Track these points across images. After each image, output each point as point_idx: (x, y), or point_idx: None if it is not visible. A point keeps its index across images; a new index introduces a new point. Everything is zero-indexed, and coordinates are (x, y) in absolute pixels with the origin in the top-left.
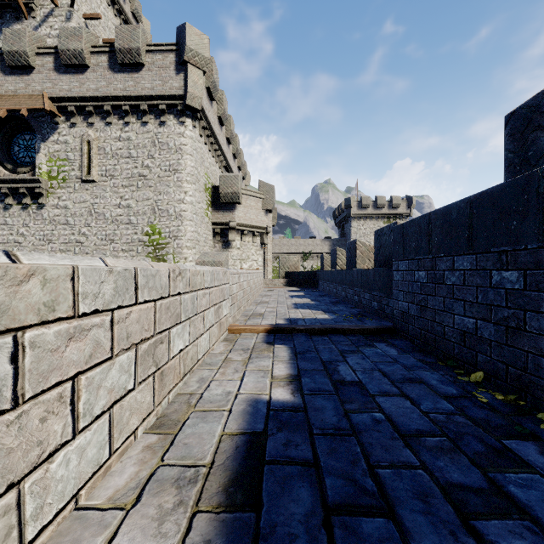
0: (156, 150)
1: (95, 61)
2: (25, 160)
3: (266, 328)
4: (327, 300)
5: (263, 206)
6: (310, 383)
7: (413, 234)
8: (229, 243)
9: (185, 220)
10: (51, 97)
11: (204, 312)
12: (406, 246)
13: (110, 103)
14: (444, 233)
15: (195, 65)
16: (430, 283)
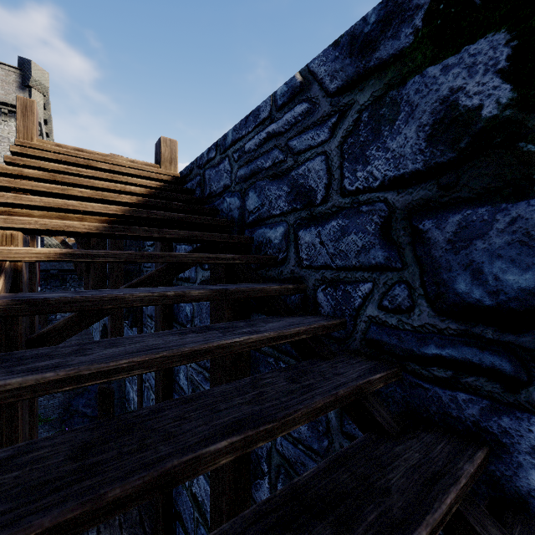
0: None
1: None
2: None
3: None
4: None
5: None
6: None
7: None
8: None
9: None
10: None
11: None
12: None
13: None
14: None
15: (37, 90)
16: None
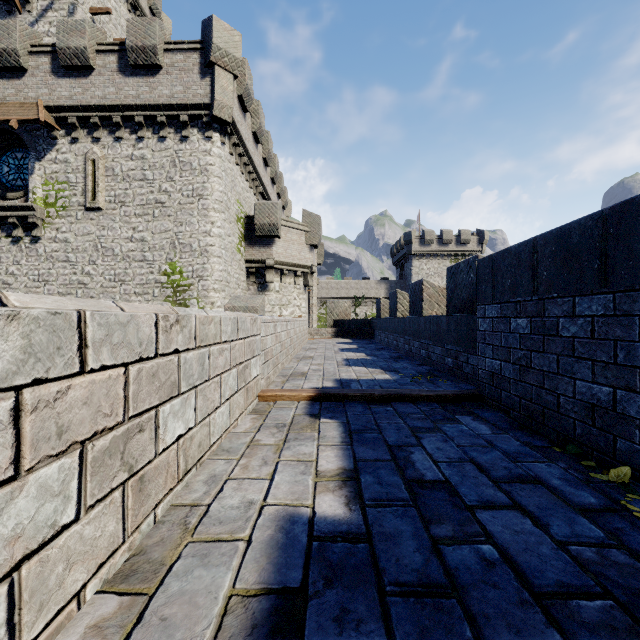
0: (177, 172)
1: (102, 62)
2: (16, 183)
3: (309, 394)
4: (386, 355)
5: (307, 240)
6: (373, 485)
7: (508, 268)
8: (267, 285)
9: (212, 257)
10: (47, 106)
11: (221, 375)
12: (498, 284)
13: (119, 113)
14: (559, 264)
15: (223, 68)
16: (535, 334)
